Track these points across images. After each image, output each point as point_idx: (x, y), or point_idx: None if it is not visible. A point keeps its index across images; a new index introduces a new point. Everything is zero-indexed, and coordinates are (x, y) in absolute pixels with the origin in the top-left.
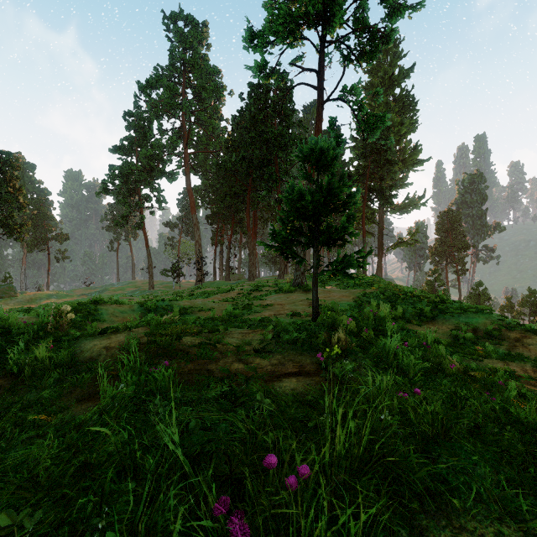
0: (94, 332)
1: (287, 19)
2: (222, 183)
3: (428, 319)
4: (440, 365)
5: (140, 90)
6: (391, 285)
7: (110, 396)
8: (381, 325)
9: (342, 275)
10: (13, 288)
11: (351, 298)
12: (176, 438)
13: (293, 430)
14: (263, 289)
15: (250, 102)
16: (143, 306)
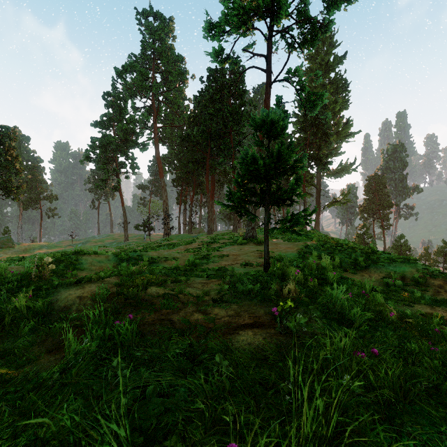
0: (70, 282)
1: (240, 11)
2: (186, 152)
3: (362, 268)
4: (379, 313)
5: (117, 74)
6: (328, 238)
7: (74, 351)
8: (323, 275)
9: (291, 232)
10: (10, 240)
11: (295, 249)
12: (123, 432)
13: (253, 398)
14: (219, 241)
15: (209, 84)
16: (118, 257)
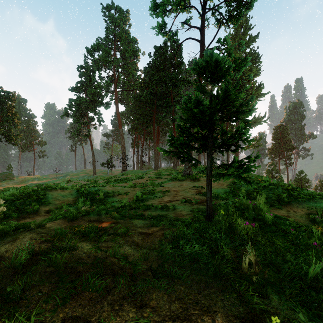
0: (6, 231)
1: None
2: (138, 109)
3: (285, 203)
4: None
5: (87, 52)
6: (248, 174)
7: None
8: (260, 215)
9: (239, 180)
10: (11, 174)
11: (225, 185)
12: None
13: None
14: (163, 176)
15: (155, 58)
16: (79, 191)
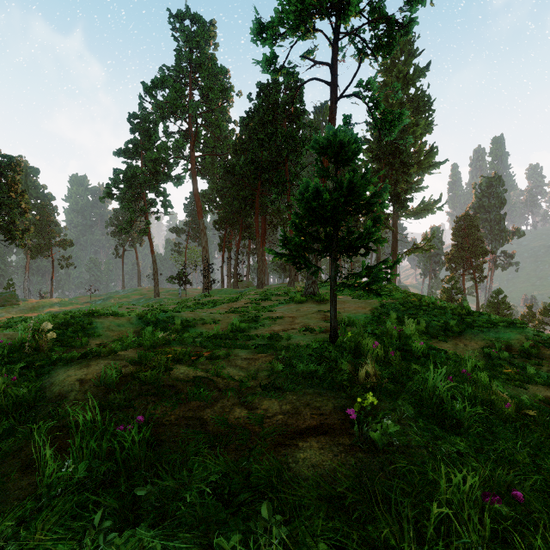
0: (72, 358)
1: (298, 7)
2: (230, 187)
3: (454, 334)
4: (490, 402)
5: (145, 91)
6: (408, 294)
7: (47, 481)
8: (407, 345)
9: (367, 290)
10: (15, 295)
11: (367, 309)
12: None
13: None
14: (272, 298)
15: (259, 103)
16: (142, 319)
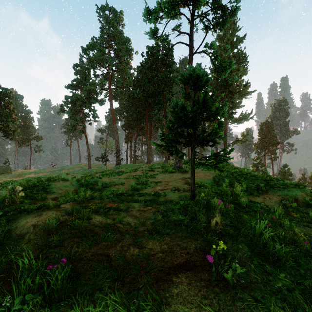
0: (31, 209)
1: None
2: (131, 106)
3: (263, 191)
4: (293, 240)
5: (83, 51)
6: (234, 167)
7: None
8: (236, 200)
9: (214, 168)
10: (9, 168)
11: (211, 177)
12: None
13: None
14: (155, 169)
15: (147, 58)
16: (79, 182)
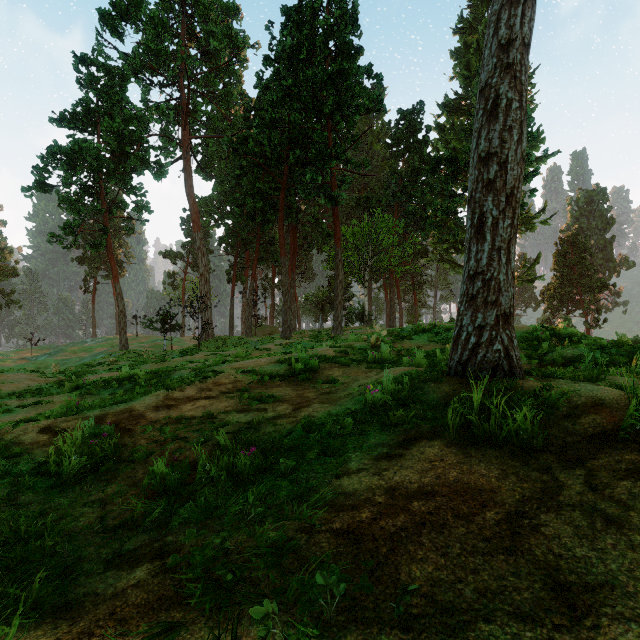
0: None
1: None
2: (238, 174)
3: None
4: None
5: (102, 20)
6: None
7: None
8: None
9: None
10: None
11: None
12: None
13: None
14: (311, 370)
15: (284, 36)
16: None
